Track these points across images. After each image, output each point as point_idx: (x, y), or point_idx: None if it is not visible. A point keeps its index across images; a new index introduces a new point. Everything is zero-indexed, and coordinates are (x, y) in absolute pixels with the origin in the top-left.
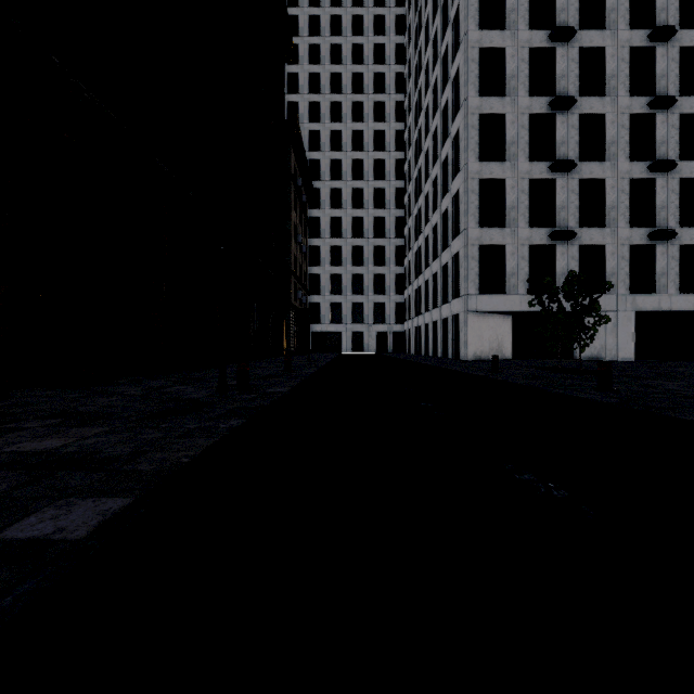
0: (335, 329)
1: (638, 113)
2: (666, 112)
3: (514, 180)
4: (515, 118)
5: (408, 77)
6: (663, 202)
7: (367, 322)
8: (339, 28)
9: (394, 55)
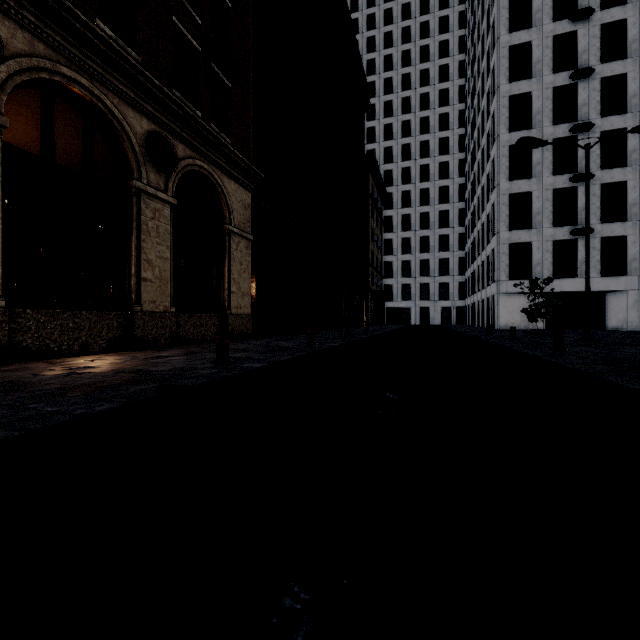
0: (405, 305)
1: None
2: None
3: (539, 192)
4: None
5: (467, 93)
6: None
7: (432, 299)
8: (409, 60)
9: (457, 72)
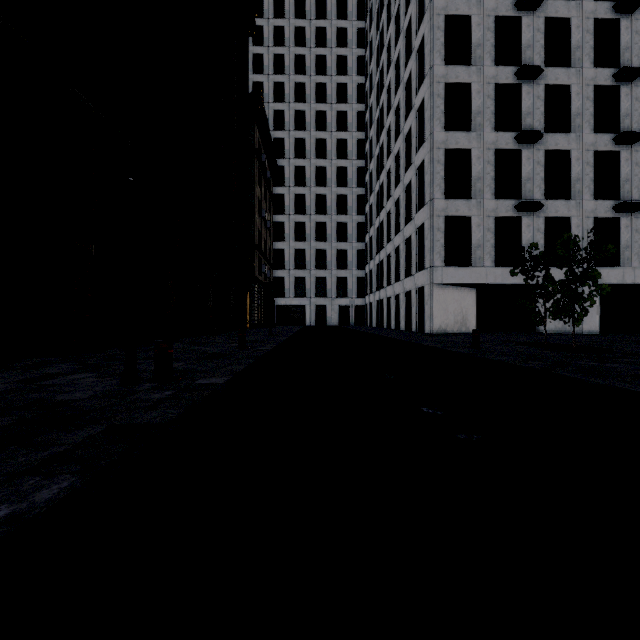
0: (299, 302)
1: (602, 85)
2: (630, 84)
3: (480, 151)
4: (481, 88)
5: (369, 58)
6: (627, 174)
7: (329, 296)
8: (303, 12)
9: (355, 39)
